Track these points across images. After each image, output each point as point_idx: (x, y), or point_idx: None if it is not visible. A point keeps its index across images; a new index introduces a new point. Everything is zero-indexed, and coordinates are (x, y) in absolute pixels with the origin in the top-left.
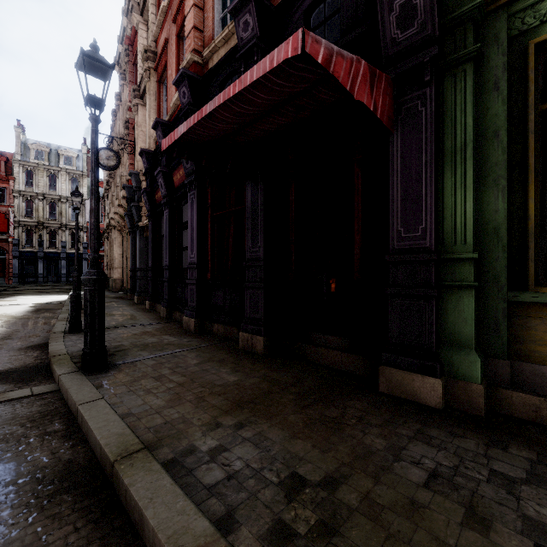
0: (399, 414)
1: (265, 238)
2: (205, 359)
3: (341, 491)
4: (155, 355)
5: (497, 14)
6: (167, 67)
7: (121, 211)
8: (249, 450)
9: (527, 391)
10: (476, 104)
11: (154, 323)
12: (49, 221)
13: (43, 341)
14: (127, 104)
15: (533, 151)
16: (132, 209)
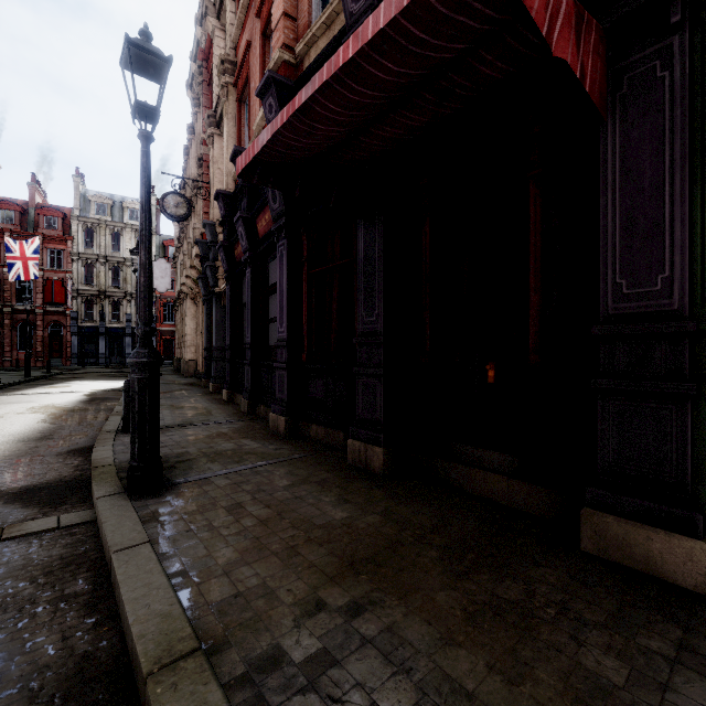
0: (632, 603)
1: (385, 303)
2: (299, 479)
3: None
4: (229, 469)
5: None
6: (250, 79)
7: (194, 274)
8: (375, 668)
9: None
10: None
11: (231, 420)
12: (113, 290)
13: (89, 443)
14: (201, 136)
15: None
16: (206, 271)
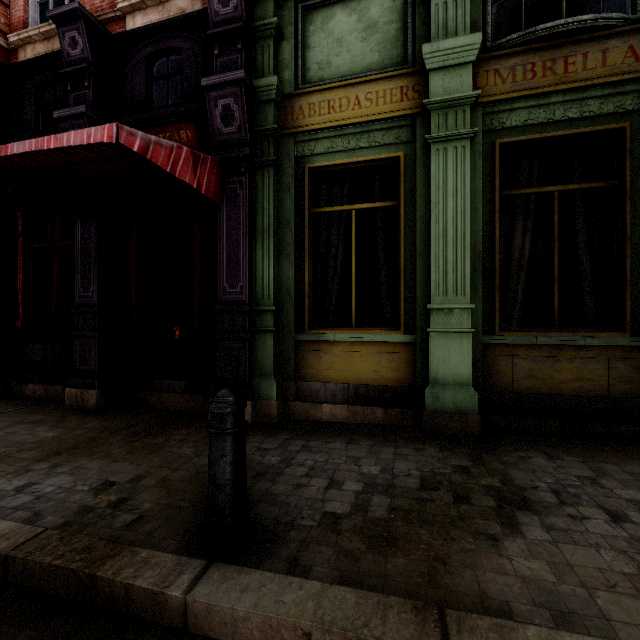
0: None
1: (100, 283)
2: (12, 423)
3: (144, 481)
4: None
5: (289, 138)
6: None
7: None
8: (64, 479)
9: (304, 401)
10: (278, 198)
11: None
12: None
13: None
14: None
15: (307, 239)
16: None
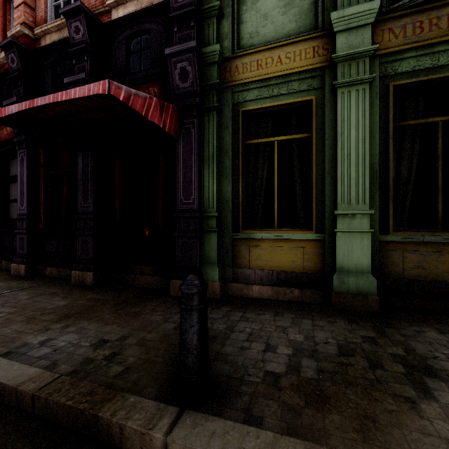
0: (176, 304)
1: (94, 197)
2: (37, 294)
3: (128, 340)
4: None
5: (227, 90)
6: None
7: None
8: (72, 336)
9: (239, 282)
10: (219, 133)
11: None
12: None
13: None
14: None
15: (241, 163)
16: None
